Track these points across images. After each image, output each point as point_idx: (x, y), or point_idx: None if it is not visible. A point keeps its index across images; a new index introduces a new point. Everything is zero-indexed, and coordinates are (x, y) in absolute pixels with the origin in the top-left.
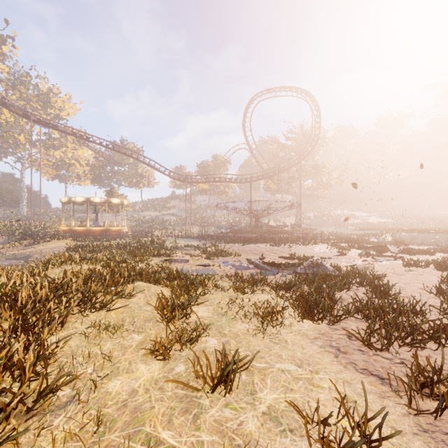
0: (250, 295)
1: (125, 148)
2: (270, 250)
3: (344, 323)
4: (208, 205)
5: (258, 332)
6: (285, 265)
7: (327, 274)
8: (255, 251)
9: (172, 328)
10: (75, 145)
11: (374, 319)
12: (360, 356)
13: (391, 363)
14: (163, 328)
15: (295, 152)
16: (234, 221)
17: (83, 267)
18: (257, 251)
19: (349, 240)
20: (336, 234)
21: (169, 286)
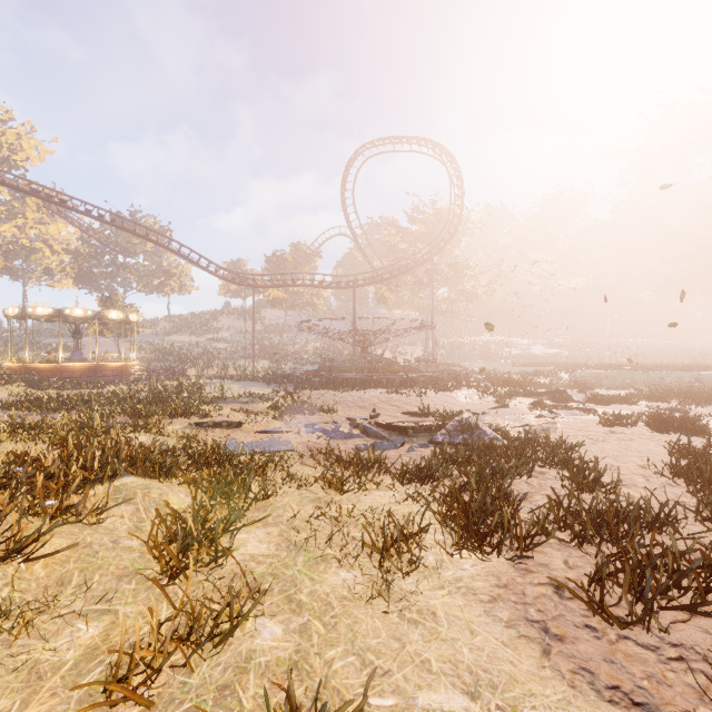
0: (354, 493)
1: (135, 223)
2: (387, 400)
3: (539, 554)
4: (284, 325)
5: (374, 594)
6: (416, 429)
7: (489, 446)
8: (361, 403)
9: (180, 595)
10: (43, 216)
11: (598, 545)
12: (595, 646)
13: (661, 661)
14: (159, 597)
15: (424, 242)
16: (327, 352)
17: (4, 449)
18: (365, 403)
19: (509, 382)
20: (487, 372)
21: (188, 486)
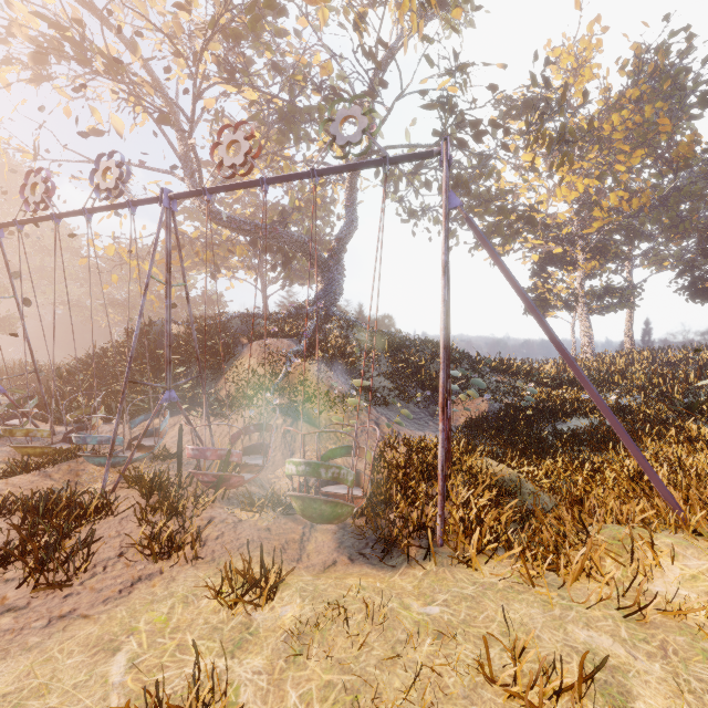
0: None
1: None
2: None
3: None
4: None
5: None
6: None
7: None
8: None
9: None
10: None
11: None
12: (87, 595)
13: (106, 573)
14: None
15: None
16: None
17: None
18: None
19: None
20: None
21: None
